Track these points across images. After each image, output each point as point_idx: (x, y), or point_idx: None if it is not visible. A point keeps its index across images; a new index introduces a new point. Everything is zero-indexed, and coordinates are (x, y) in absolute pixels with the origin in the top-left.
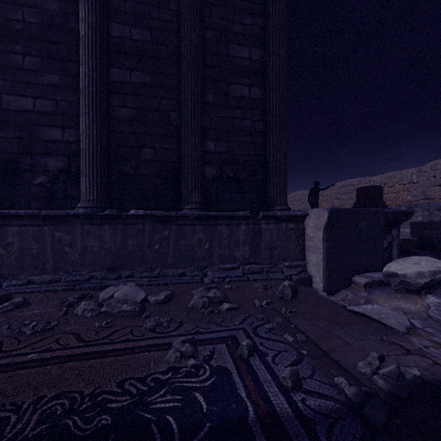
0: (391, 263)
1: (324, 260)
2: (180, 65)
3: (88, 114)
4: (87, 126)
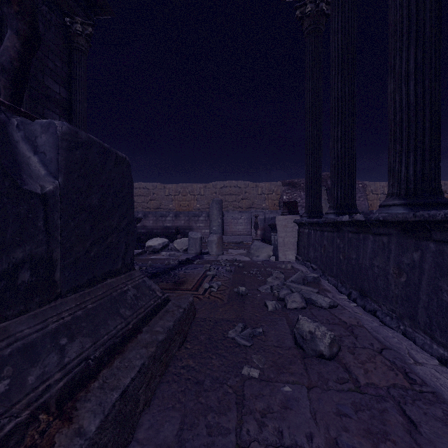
0: (148, 242)
1: None
2: None
3: None
4: None
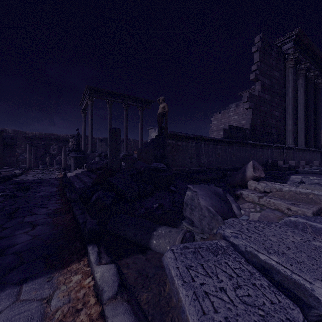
0: None
1: None
2: (309, 110)
3: (304, 123)
4: (304, 126)
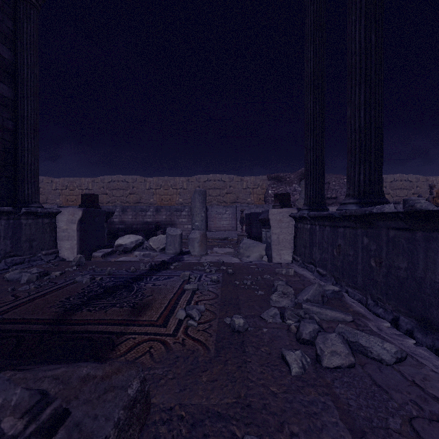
0: (118, 240)
1: (78, 244)
2: None
3: None
4: None
